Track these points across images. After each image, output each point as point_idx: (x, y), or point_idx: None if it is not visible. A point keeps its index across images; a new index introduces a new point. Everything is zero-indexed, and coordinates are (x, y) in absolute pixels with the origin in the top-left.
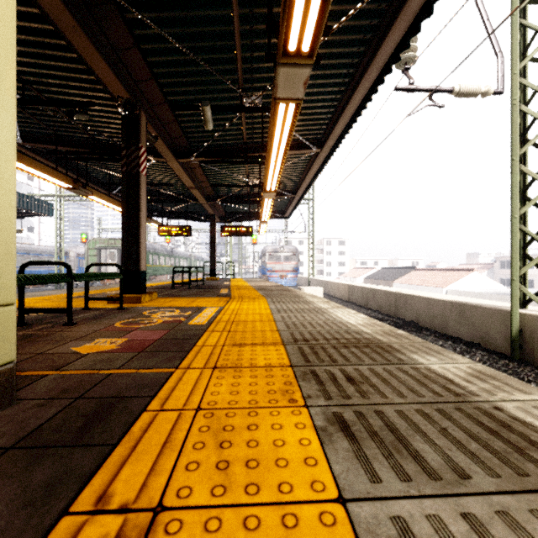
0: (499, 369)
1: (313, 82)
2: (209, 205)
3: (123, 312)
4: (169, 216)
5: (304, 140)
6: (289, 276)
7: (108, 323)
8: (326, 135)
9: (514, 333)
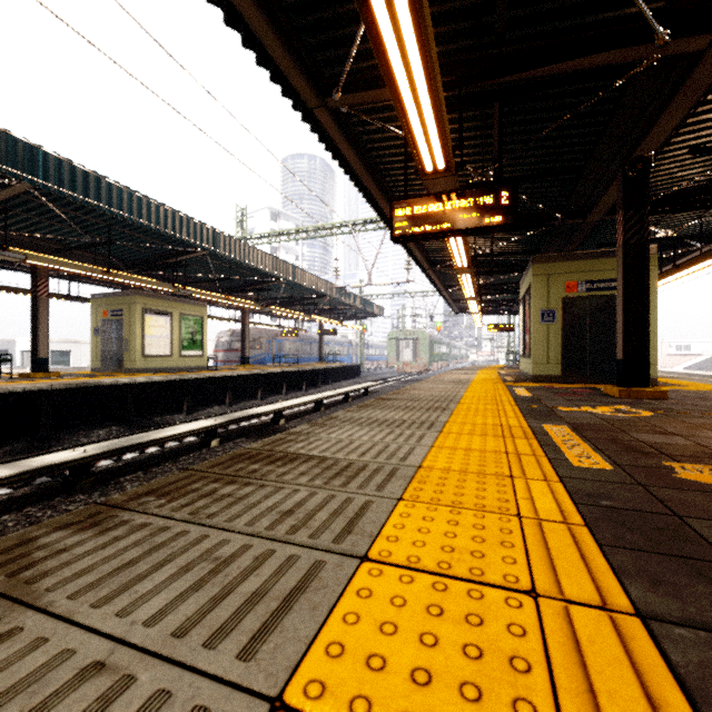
0: None
1: None
2: None
3: None
4: None
5: None
6: None
7: None
8: None
9: None
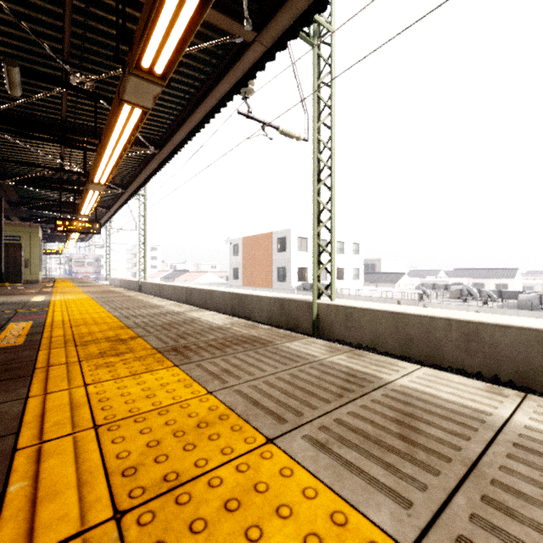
0: None
1: None
2: None
3: None
4: None
5: None
6: (92, 276)
7: None
8: None
9: (139, 286)
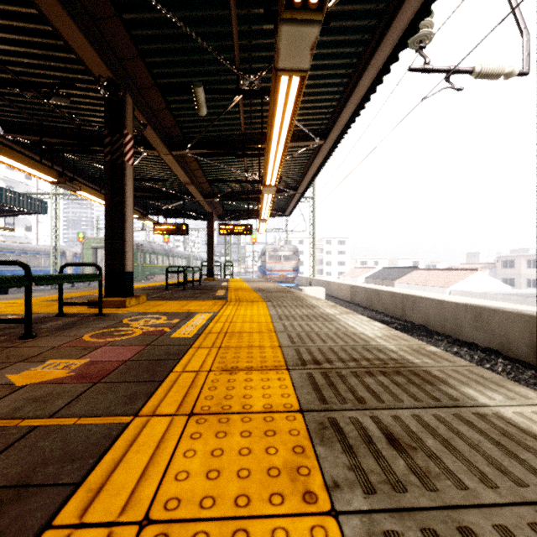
0: (527, 381)
1: (317, 63)
2: (207, 202)
3: (100, 319)
4: (166, 214)
5: (307, 130)
6: (289, 275)
7: (75, 334)
8: (330, 126)
9: None
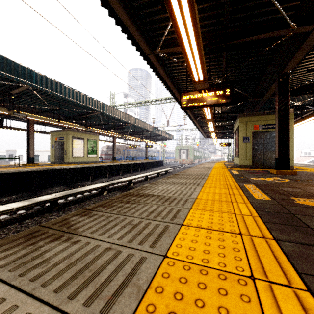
0: None
1: None
2: None
3: None
4: None
5: None
6: None
7: None
8: None
9: None
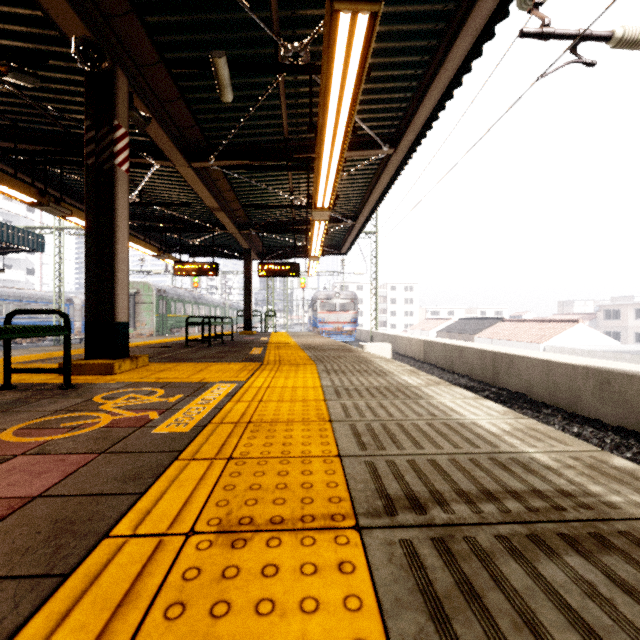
0: None
1: (389, 29)
2: (243, 236)
3: (62, 394)
4: (193, 252)
5: (372, 133)
6: (346, 328)
7: None
8: (403, 128)
9: None
